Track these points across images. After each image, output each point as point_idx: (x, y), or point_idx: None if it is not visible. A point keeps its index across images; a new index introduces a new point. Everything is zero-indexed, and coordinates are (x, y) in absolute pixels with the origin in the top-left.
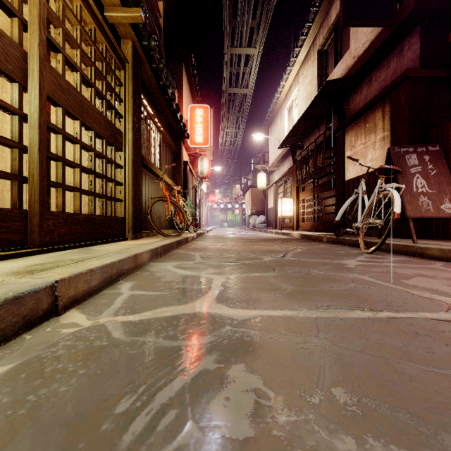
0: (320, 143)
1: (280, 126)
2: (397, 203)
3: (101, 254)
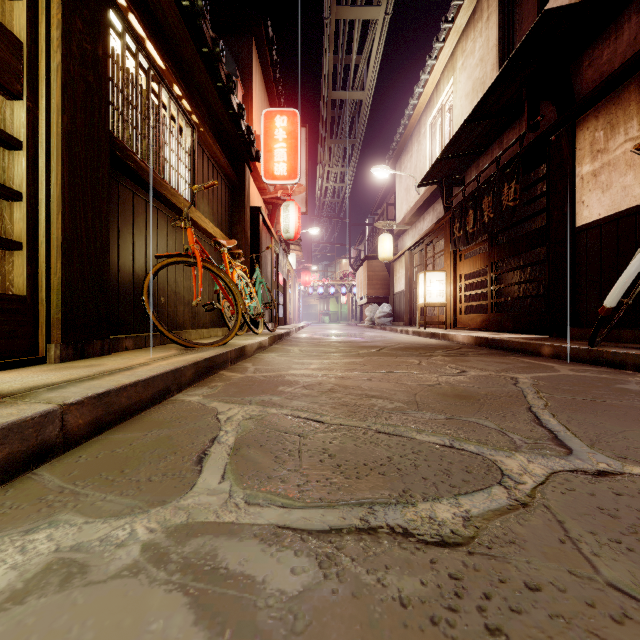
0: (512, 160)
1: (416, 155)
2: None
3: None
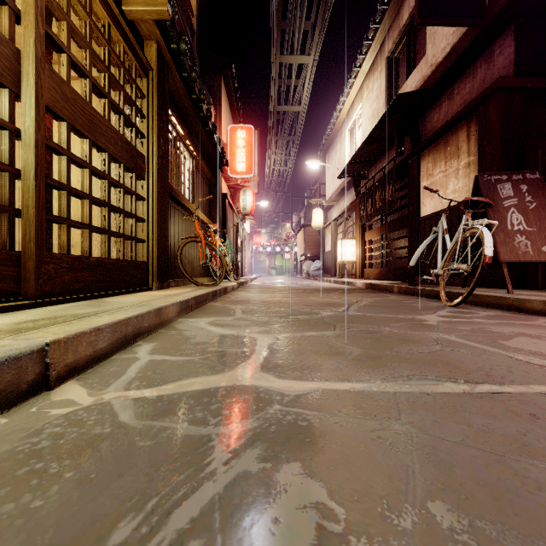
0: (390, 171)
1: (339, 151)
2: (489, 243)
3: (115, 308)
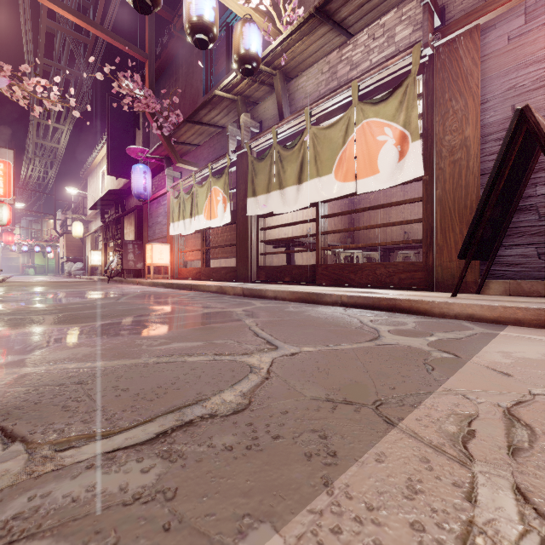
0: (114, 219)
1: (96, 184)
2: (114, 264)
3: None
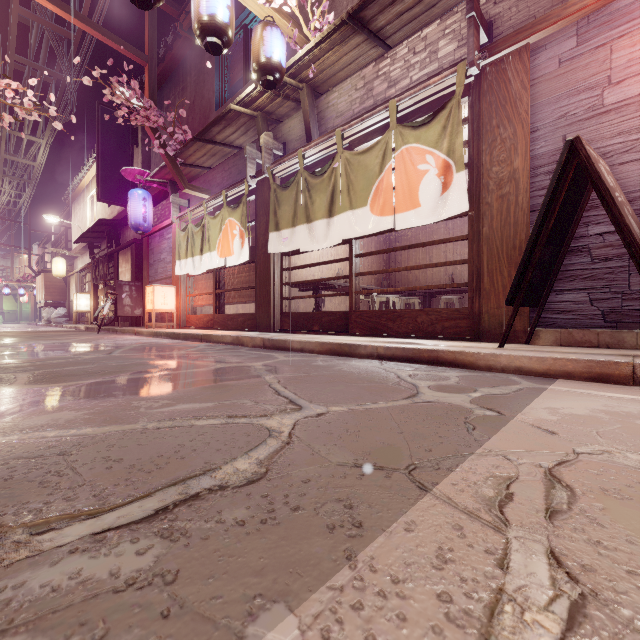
0: (106, 255)
1: (83, 212)
2: (106, 310)
3: None
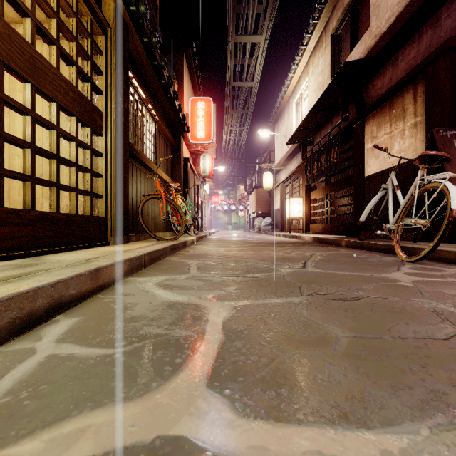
0: (335, 136)
1: (287, 122)
2: (455, 197)
3: (39, 270)
